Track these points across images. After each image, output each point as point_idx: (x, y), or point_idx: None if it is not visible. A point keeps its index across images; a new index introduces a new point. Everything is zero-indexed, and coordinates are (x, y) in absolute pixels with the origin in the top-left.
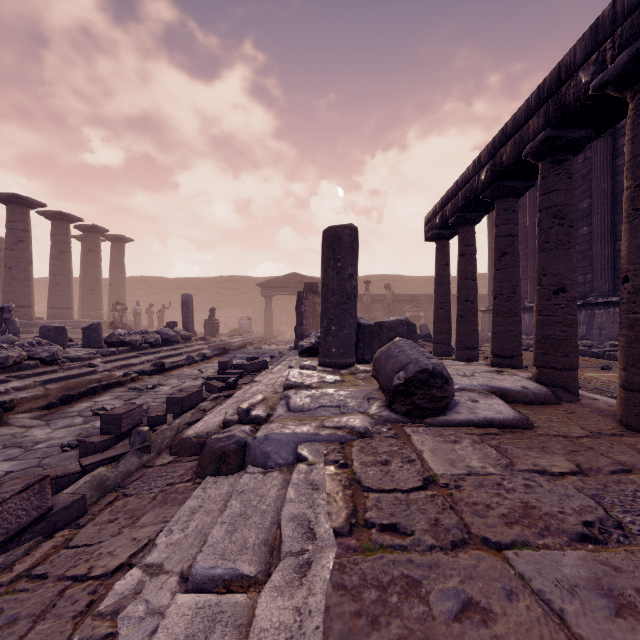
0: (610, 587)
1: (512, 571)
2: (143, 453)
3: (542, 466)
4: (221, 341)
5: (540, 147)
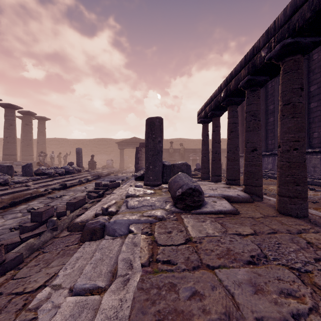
0: (255, 282)
1: (216, 278)
2: (53, 231)
3: (239, 231)
4: (97, 172)
5: (246, 83)
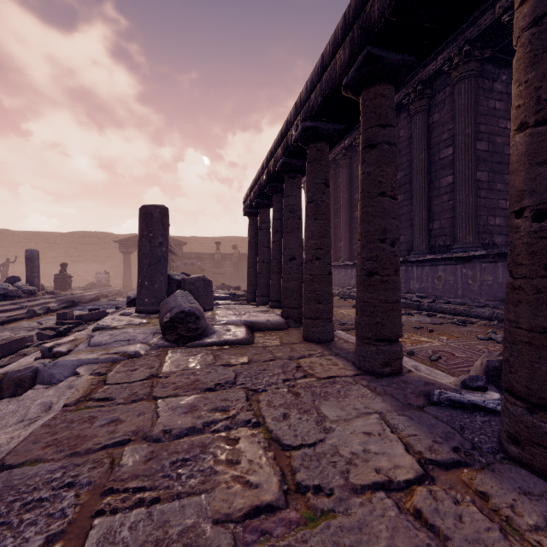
0: (195, 405)
1: (153, 406)
2: None
3: (230, 362)
4: (72, 295)
5: (282, 167)
